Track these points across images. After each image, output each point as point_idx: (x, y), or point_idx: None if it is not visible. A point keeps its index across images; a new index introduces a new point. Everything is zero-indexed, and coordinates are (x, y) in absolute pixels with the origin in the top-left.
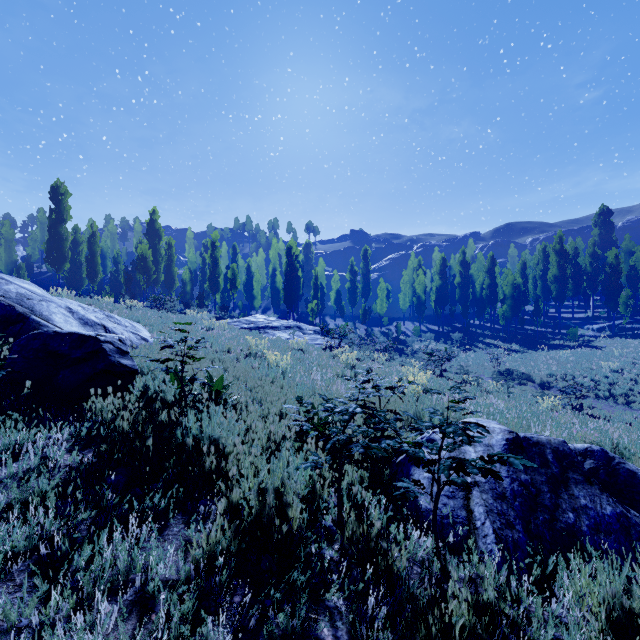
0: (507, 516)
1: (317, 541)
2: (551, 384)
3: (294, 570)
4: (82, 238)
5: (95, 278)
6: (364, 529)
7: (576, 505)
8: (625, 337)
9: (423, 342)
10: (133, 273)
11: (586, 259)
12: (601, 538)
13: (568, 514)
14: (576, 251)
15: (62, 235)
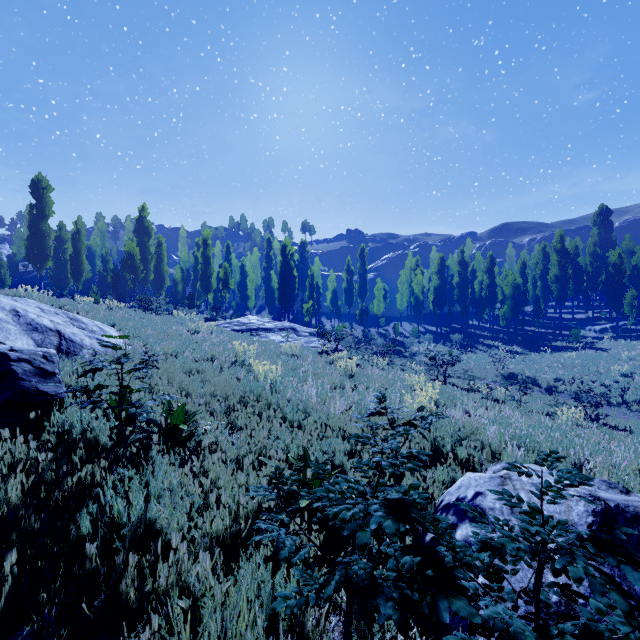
0: None
1: None
2: (559, 389)
3: None
4: (67, 235)
5: (80, 277)
6: None
7: None
8: (630, 339)
9: (422, 343)
10: (122, 272)
11: (587, 259)
12: None
13: None
14: (576, 251)
15: (44, 232)
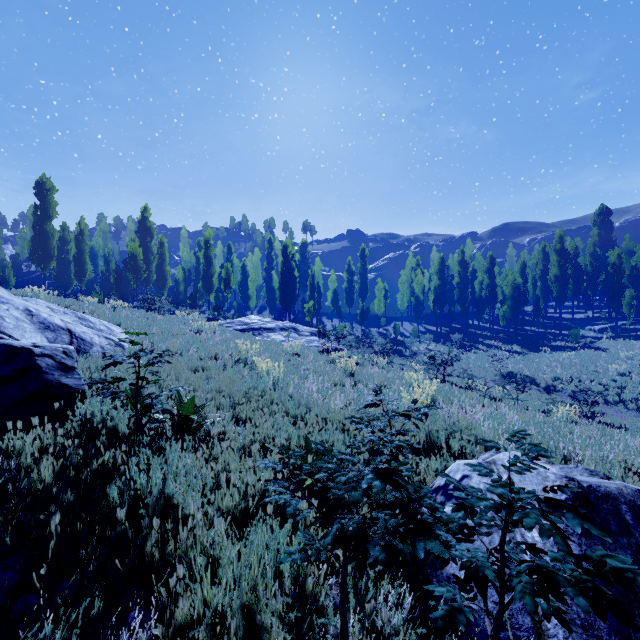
0: (596, 630)
1: None
2: (557, 388)
3: None
4: (71, 236)
5: (83, 277)
6: None
7: None
8: (629, 338)
9: (422, 343)
10: (125, 272)
11: (586, 259)
12: None
13: None
14: (576, 251)
15: (48, 232)
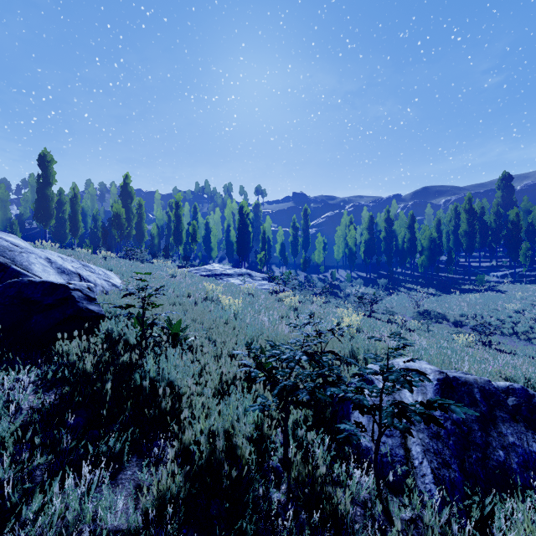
0: (443, 455)
1: (265, 482)
2: (463, 323)
3: (242, 515)
4: (66, 199)
5: (77, 233)
6: (309, 471)
7: (505, 443)
8: (525, 283)
9: (354, 287)
10: (109, 228)
11: (491, 217)
12: (530, 475)
13: (498, 452)
14: (483, 210)
15: (48, 196)
